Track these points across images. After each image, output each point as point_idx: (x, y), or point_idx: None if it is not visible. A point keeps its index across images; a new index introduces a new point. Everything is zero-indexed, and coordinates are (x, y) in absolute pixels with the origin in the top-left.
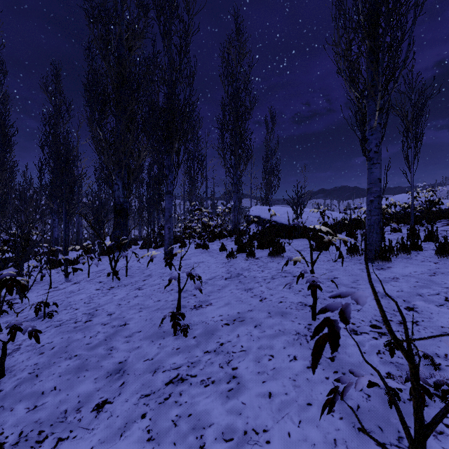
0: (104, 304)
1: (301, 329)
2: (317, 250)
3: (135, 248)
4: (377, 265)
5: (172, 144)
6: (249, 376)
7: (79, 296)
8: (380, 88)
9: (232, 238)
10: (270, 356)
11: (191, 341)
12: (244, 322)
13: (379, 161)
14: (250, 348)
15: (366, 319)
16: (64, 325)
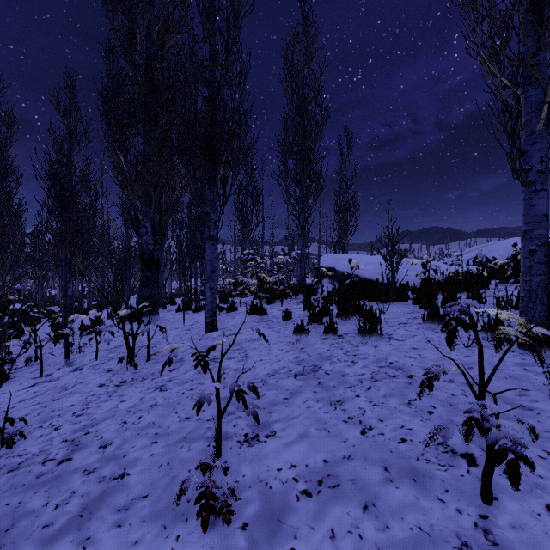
0: (100, 421)
1: (468, 531)
2: (430, 323)
3: (170, 310)
4: (545, 357)
5: (215, 169)
6: None
7: (71, 398)
8: None
9: (298, 297)
10: None
11: (238, 538)
12: (340, 490)
13: (546, 187)
14: None
15: None
16: (24, 469)
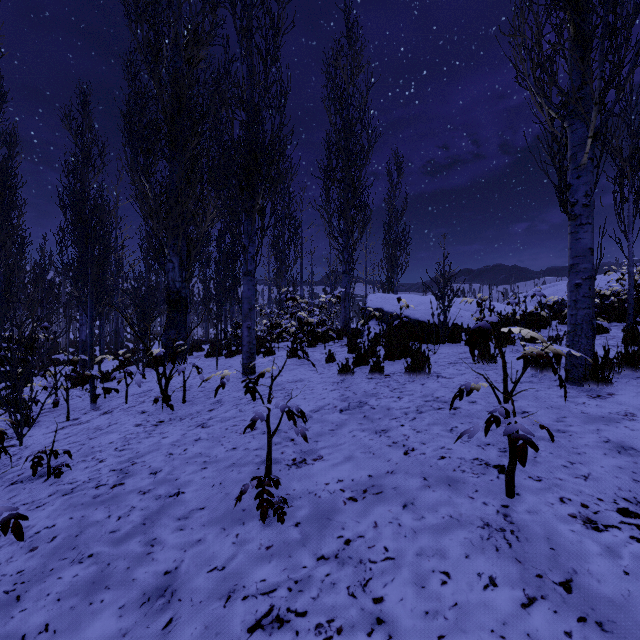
0: (145, 453)
1: (491, 515)
2: (481, 362)
3: (198, 356)
4: (589, 390)
5: (253, 199)
6: (409, 620)
7: (108, 436)
8: (597, 99)
9: (342, 341)
10: (443, 573)
11: (292, 532)
12: (383, 496)
13: (591, 221)
14: (402, 553)
15: (606, 496)
16: (78, 492)
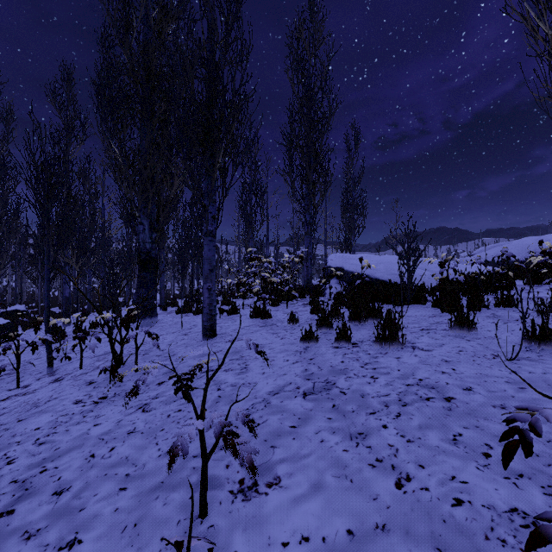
0: (64, 452)
1: None
2: (458, 329)
3: (171, 311)
4: None
5: (214, 157)
6: None
7: (39, 418)
8: None
9: (304, 299)
10: None
11: None
12: None
13: None
14: None
15: None
16: None
